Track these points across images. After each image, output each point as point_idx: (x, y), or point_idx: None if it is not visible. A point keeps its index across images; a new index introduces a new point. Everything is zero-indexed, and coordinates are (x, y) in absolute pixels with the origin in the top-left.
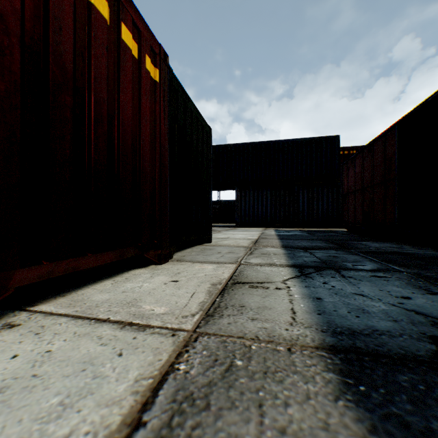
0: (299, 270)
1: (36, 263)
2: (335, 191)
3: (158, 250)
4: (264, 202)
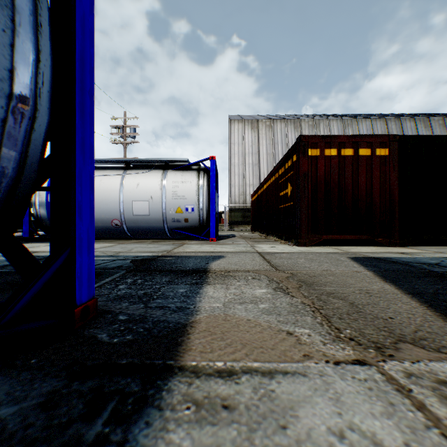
0: None
1: (327, 234)
2: None
3: (387, 240)
4: None
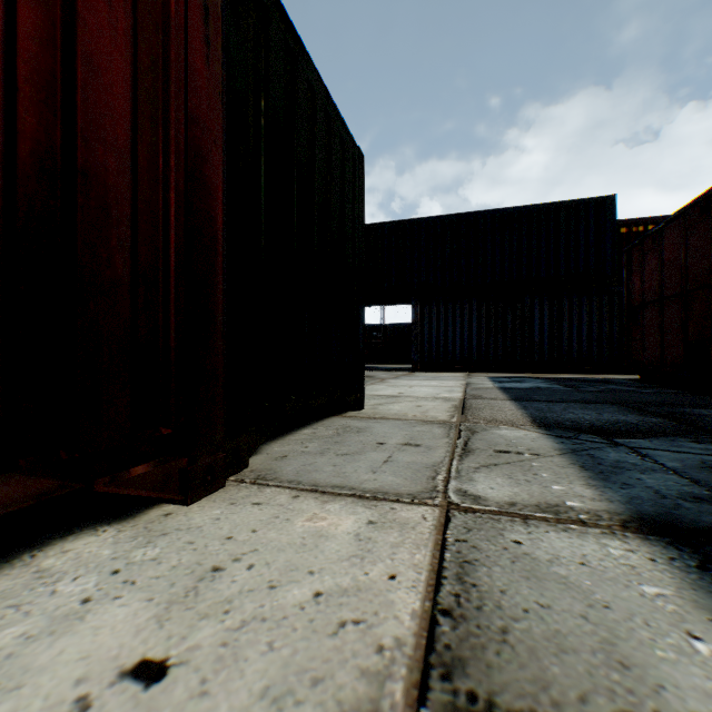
0: (703, 566)
1: None
2: (604, 304)
3: (181, 458)
4: (466, 326)
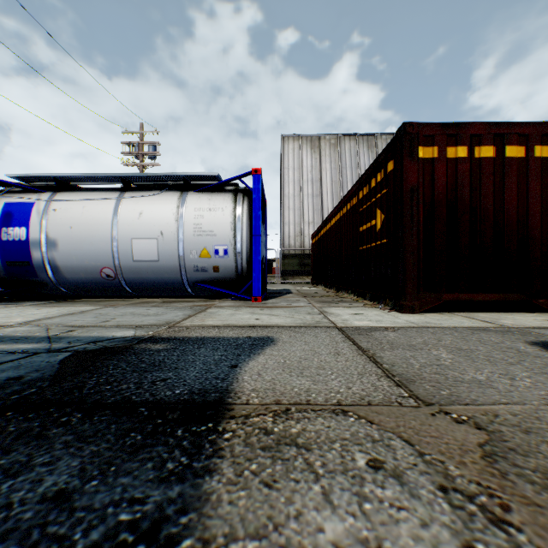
0: None
1: (450, 292)
2: None
3: None
4: None
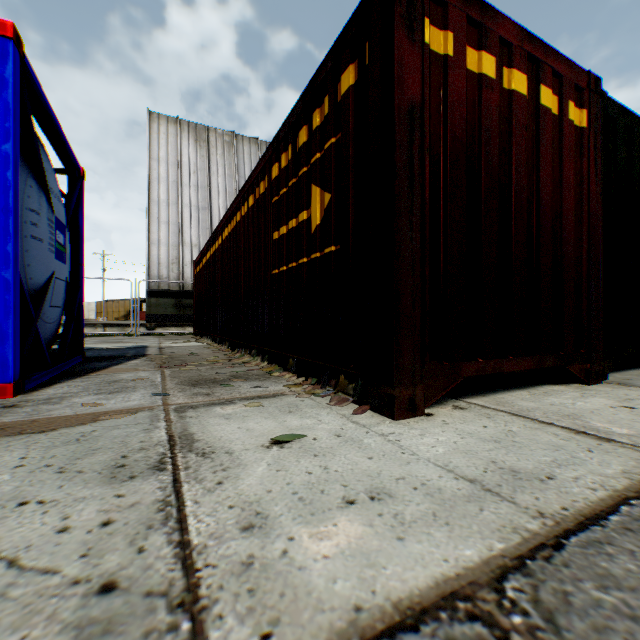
0: None
1: (472, 359)
2: None
3: (583, 364)
4: None
